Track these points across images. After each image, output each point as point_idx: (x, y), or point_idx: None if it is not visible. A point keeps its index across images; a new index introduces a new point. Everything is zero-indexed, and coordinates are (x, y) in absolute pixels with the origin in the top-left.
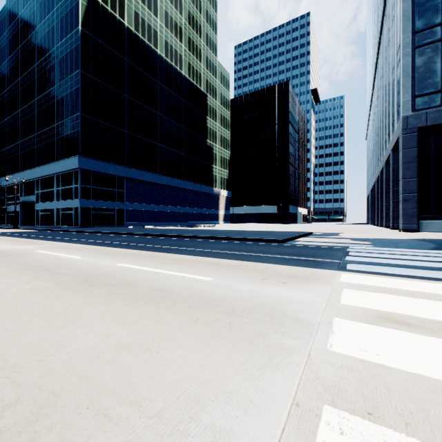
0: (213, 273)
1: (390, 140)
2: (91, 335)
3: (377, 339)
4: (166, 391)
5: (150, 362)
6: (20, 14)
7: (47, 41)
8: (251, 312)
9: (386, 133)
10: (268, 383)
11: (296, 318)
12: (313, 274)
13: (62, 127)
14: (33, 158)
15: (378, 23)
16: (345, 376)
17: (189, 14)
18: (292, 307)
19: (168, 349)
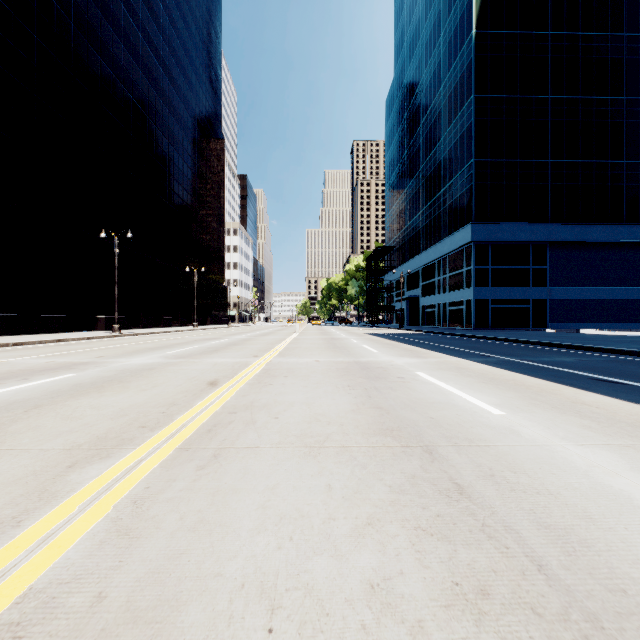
0: None
1: None
2: None
3: None
4: None
5: None
6: (406, 77)
7: (432, 85)
8: None
9: None
10: None
11: None
12: None
13: (450, 190)
14: (418, 242)
15: None
16: None
17: None
18: None
19: None
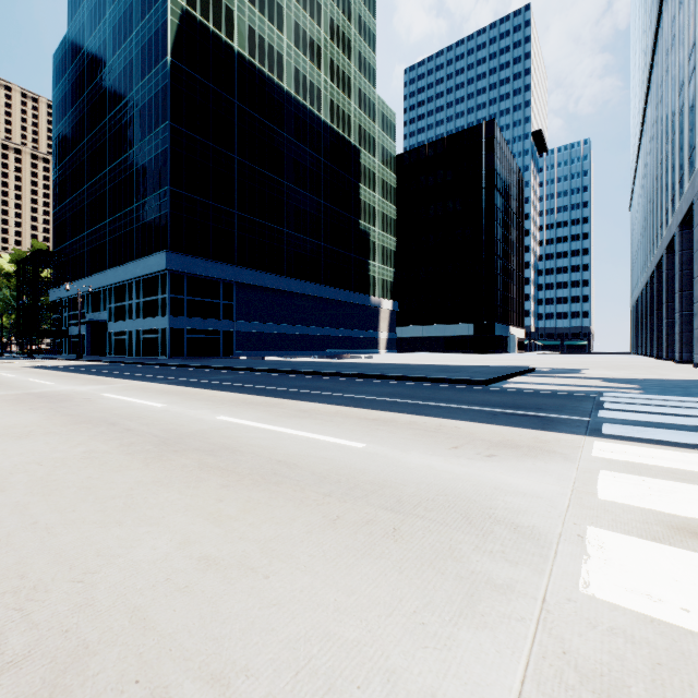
0: (368, 436)
1: (676, 209)
2: (161, 539)
3: (679, 575)
4: (275, 659)
5: (252, 596)
6: (86, 46)
7: (123, 82)
8: (433, 508)
9: (668, 198)
10: (466, 657)
11: (515, 523)
12: (542, 441)
13: (144, 209)
14: (104, 256)
15: (653, 11)
16: (622, 652)
17: (332, 25)
18: (506, 502)
19: (286, 572)
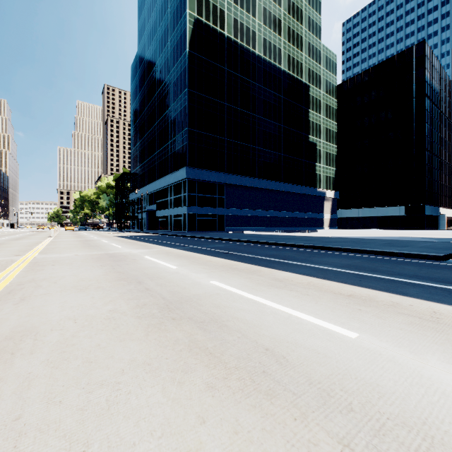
0: (354, 320)
1: None
2: None
3: None
4: None
5: None
6: (146, 56)
7: (163, 71)
8: None
9: None
10: None
11: None
12: None
13: (174, 143)
14: (154, 173)
15: None
16: None
17: (289, 3)
18: None
19: None
